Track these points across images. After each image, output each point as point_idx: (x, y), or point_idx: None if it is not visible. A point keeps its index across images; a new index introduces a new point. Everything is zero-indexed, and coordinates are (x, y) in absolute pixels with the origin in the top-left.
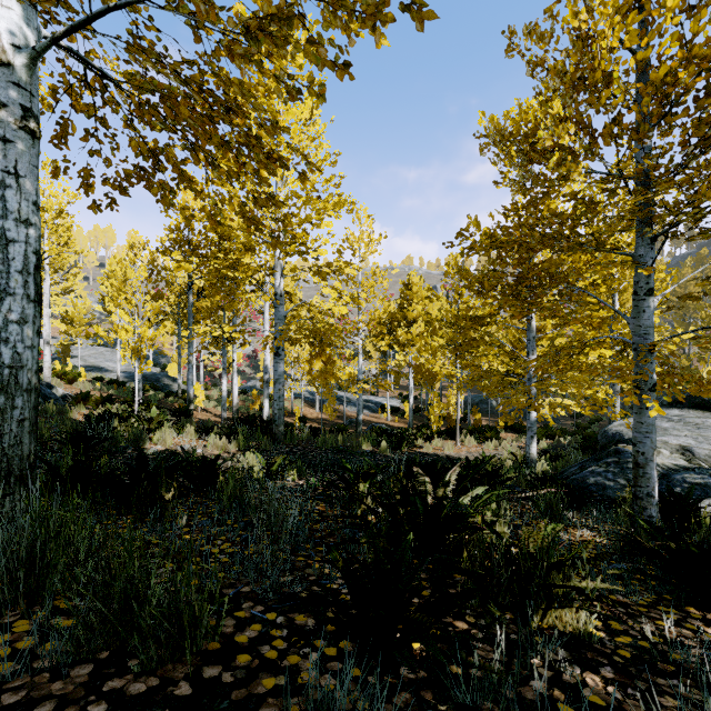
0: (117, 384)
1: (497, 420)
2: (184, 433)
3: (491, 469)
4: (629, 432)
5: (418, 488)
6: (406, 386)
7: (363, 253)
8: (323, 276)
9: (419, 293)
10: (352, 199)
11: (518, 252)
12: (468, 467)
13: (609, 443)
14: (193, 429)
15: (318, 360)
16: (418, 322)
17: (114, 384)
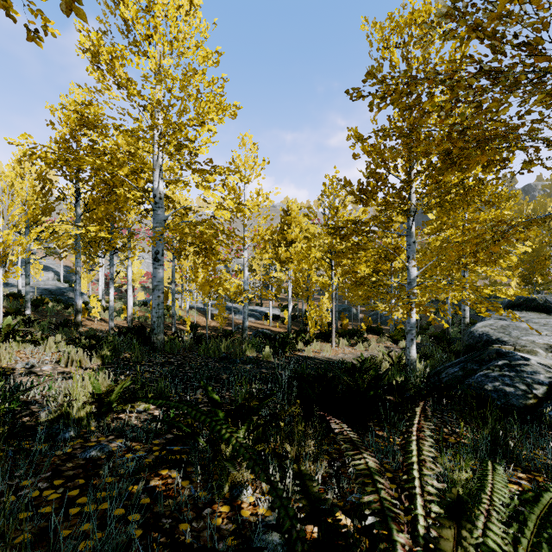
0: (14, 297)
1: (357, 324)
2: (41, 346)
3: (396, 382)
4: (495, 333)
5: (359, 500)
6: (284, 298)
7: (249, 176)
8: (203, 172)
9: (296, 218)
10: (235, 102)
11: (451, 93)
12: (370, 381)
13: (477, 343)
14: (68, 339)
15: (203, 269)
16: (295, 243)
17: (10, 297)
